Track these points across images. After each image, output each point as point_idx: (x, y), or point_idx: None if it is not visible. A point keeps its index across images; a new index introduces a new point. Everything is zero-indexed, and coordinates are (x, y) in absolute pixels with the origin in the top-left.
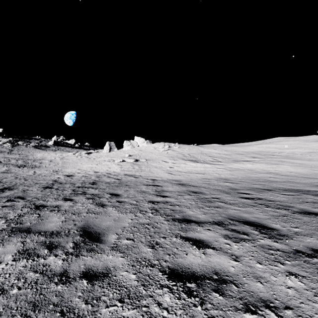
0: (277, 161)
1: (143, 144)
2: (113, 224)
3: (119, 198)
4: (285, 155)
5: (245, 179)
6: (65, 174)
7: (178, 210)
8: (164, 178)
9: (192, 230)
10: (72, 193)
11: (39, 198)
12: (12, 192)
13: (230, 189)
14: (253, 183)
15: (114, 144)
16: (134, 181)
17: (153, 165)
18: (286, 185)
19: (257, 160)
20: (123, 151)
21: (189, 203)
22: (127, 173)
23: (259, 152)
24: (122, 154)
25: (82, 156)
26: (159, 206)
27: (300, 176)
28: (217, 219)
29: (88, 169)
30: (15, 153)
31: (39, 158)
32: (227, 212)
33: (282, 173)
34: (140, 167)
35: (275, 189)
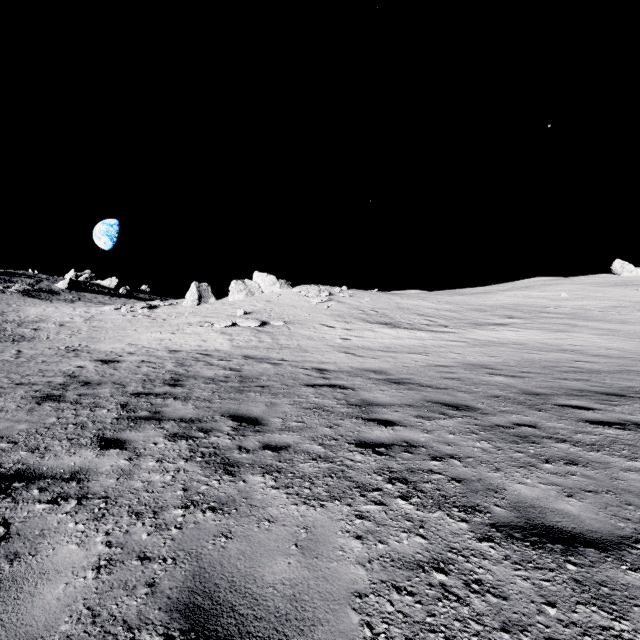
0: (562, 325)
1: (273, 289)
2: (307, 577)
3: (267, 435)
4: (571, 313)
5: (528, 366)
6: (98, 356)
7: (474, 479)
8: (343, 364)
9: (632, 597)
10: (121, 417)
11: (16, 442)
12: None
13: (528, 395)
14: (556, 375)
15: (208, 287)
16: (276, 373)
17: (304, 333)
18: (637, 381)
19: (518, 322)
20: (230, 304)
21: (476, 447)
22: (250, 352)
23: (514, 306)
24: (229, 310)
25: (136, 314)
26: (405, 465)
27: (635, 358)
28: (639, 521)
29: (154, 343)
30: None
31: (32, 319)
32: (629, 485)
33: (592, 351)
34: (276, 339)
35: (628, 393)
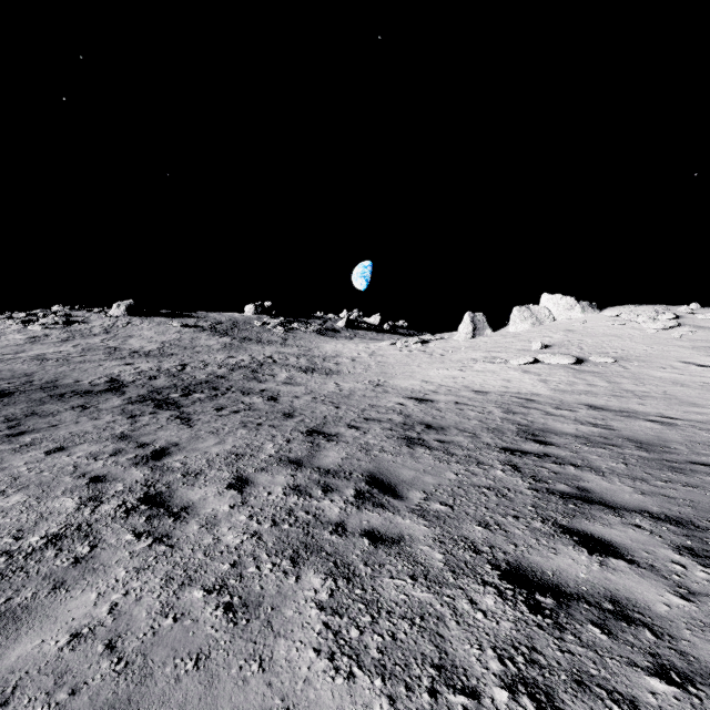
0: None
1: (571, 315)
2: None
3: None
4: None
5: None
6: (405, 393)
7: None
8: None
9: None
10: (537, 488)
11: (450, 505)
12: (340, 451)
13: None
14: None
15: (482, 318)
16: (690, 441)
17: (659, 375)
18: None
19: None
20: (513, 336)
21: None
22: (590, 400)
23: None
24: (516, 343)
25: (411, 350)
26: None
27: None
28: None
29: (448, 381)
30: (291, 345)
31: (330, 354)
32: None
33: None
34: (614, 383)
35: None
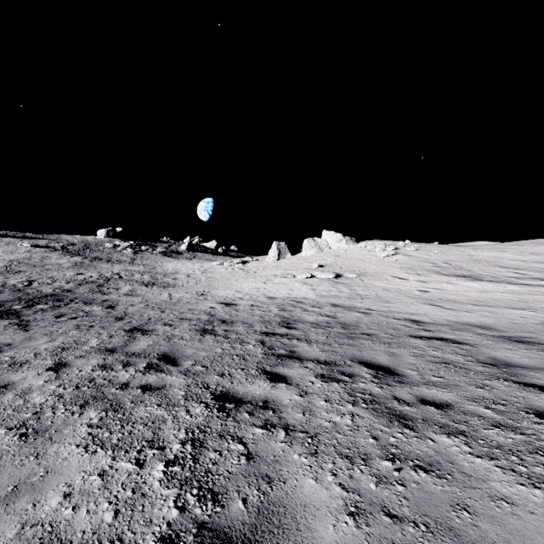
0: None
1: (340, 245)
2: None
3: (414, 388)
4: None
5: None
6: (220, 300)
7: None
8: (435, 317)
9: None
10: (267, 353)
11: (207, 366)
12: (149, 341)
13: None
14: None
15: (285, 246)
16: (371, 322)
17: (378, 285)
18: None
19: None
20: (304, 259)
21: None
22: (335, 301)
23: None
24: (304, 264)
25: (234, 268)
26: None
27: None
28: None
29: (253, 291)
30: (139, 264)
31: (170, 271)
32: None
33: None
34: (353, 290)
35: None
